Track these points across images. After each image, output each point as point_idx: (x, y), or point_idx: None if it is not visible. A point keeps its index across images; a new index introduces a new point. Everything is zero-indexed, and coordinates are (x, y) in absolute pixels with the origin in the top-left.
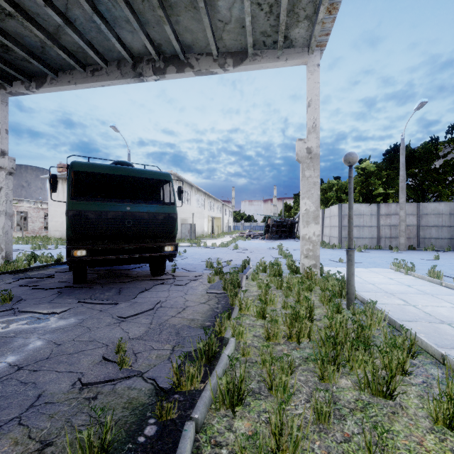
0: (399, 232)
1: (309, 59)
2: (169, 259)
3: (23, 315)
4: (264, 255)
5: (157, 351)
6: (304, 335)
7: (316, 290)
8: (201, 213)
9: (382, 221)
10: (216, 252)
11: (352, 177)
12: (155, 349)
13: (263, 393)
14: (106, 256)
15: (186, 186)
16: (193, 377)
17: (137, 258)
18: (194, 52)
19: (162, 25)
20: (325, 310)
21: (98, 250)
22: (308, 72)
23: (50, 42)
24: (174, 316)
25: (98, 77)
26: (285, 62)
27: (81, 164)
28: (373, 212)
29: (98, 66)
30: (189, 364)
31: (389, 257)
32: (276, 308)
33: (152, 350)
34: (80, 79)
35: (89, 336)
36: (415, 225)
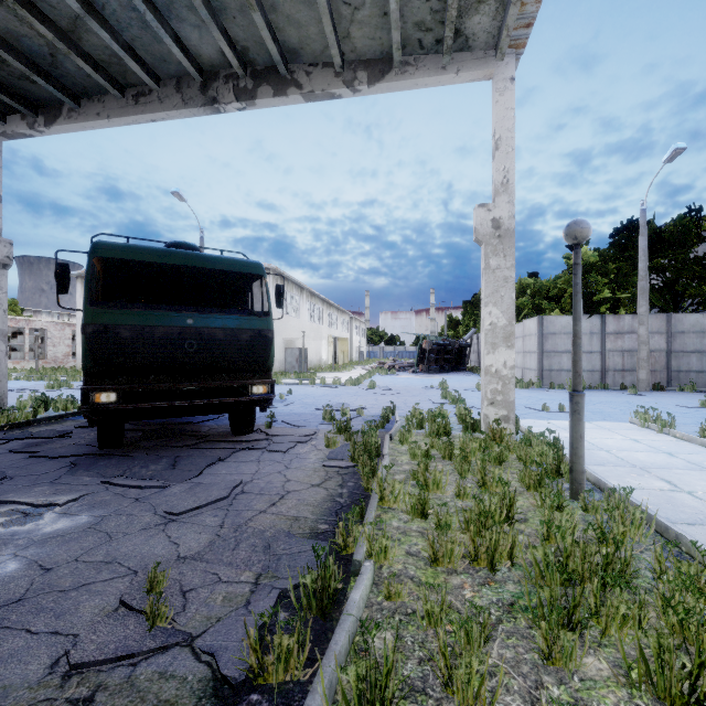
0: (638, 361)
1: (497, 70)
2: (260, 408)
3: (0, 507)
4: (419, 398)
5: (227, 586)
6: (502, 555)
7: (510, 461)
8: (316, 331)
9: (609, 344)
10: (340, 393)
11: (580, 265)
12: (224, 581)
13: (432, 691)
14: (150, 403)
15: (293, 288)
16: (289, 656)
17: (206, 406)
18: (303, 62)
19: (248, 14)
20: (533, 500)
21: (138, 392)
22: (494, 92)
23: (62, 45)
24: (263, 512)
25: (145, 106)
26: (456, 76)
27: (110, 247)
28: (594, 329)
29: (145, 87)
30: (283, 626)
31: (623, 402)
32: (444, 495)
33: (218, 583)
34: (116, 110)
35: (107, 552)
36: (663, 350)
